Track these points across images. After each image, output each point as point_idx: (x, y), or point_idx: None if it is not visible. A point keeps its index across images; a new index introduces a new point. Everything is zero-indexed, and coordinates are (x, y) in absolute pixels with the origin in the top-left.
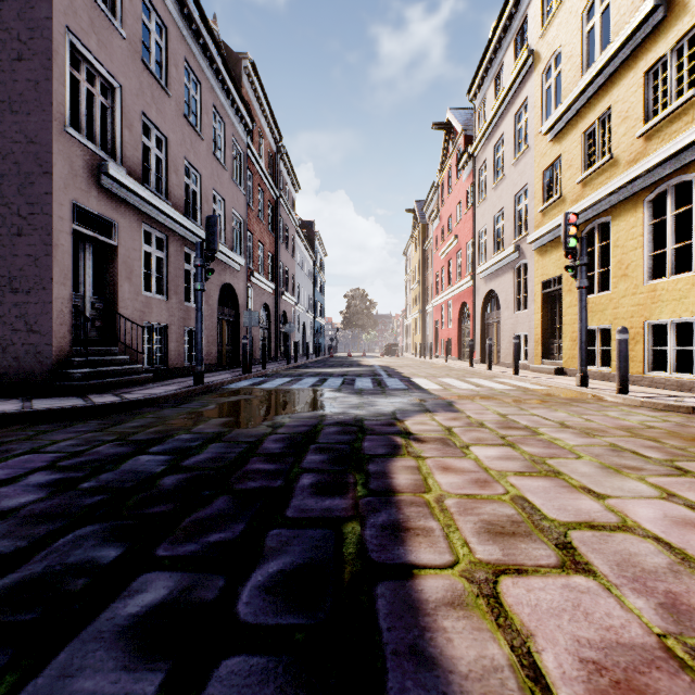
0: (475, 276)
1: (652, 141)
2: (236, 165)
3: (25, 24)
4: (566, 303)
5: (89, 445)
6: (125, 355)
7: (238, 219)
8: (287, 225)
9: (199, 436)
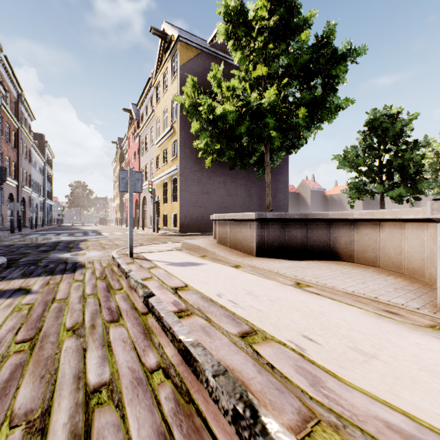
0: None
1: (173, 164)
2: None
3: None
4: (161, 205)
5: None
6: None
7: None
8: (25, 143)
9: (25, 243)
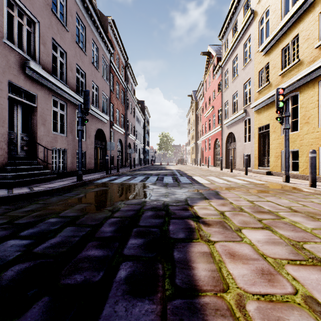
0: (222, 125)
1: None
2: (104, 70)
3: None
4: (272, 138)
5: None
6: (41, 165)
7: (105, 97)
8: (131, 101)
9: (62, 219)
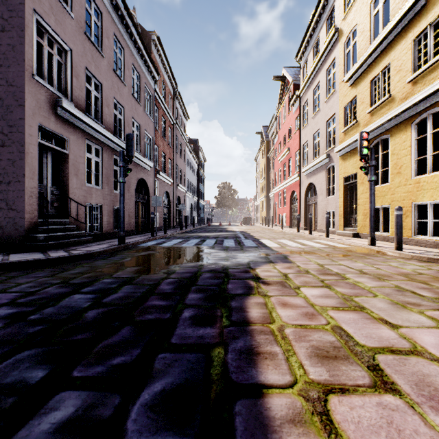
0: (300, 174)
1: (417, 85)
2: (147, 103)
3: (6, 7)
4: (360, 191)
5: (41, 287)
6: (73, 225)
7: (149, 137)
8: (180, 141)
9: (117, 280)
